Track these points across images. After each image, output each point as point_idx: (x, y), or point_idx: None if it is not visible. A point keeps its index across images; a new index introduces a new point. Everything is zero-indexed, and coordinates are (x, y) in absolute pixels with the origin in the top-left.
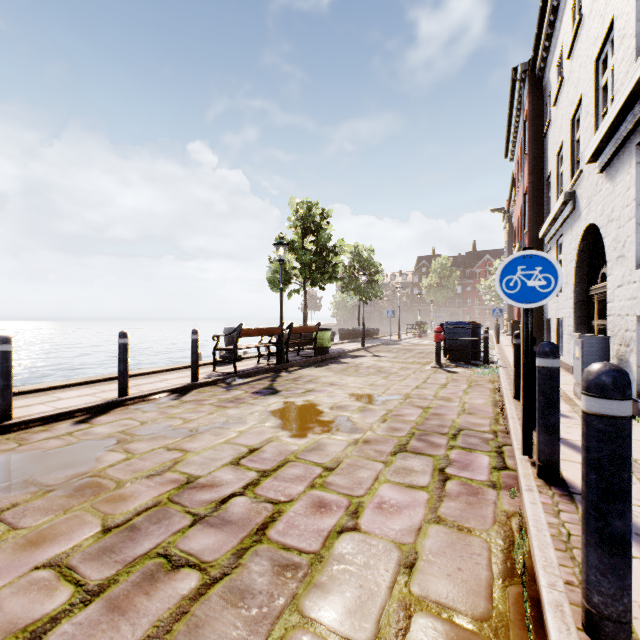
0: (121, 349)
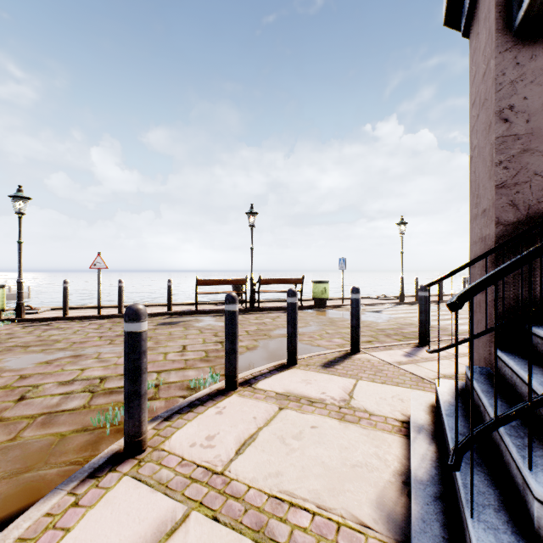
0: (441, 283)
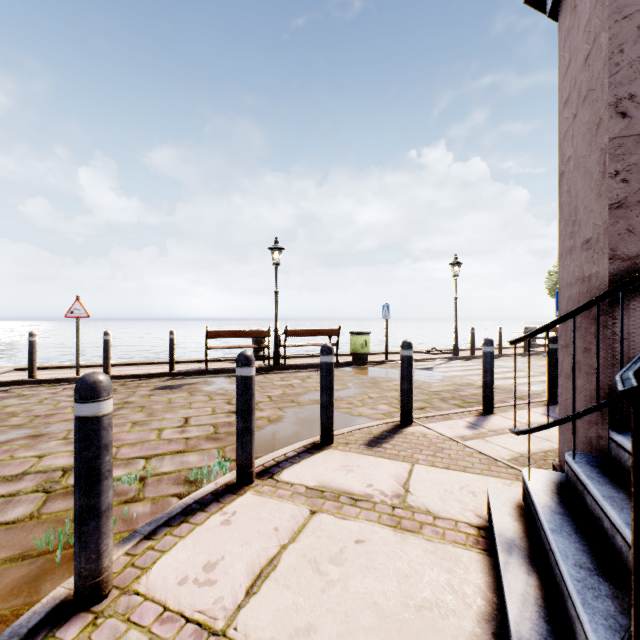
0: (500, 334)
